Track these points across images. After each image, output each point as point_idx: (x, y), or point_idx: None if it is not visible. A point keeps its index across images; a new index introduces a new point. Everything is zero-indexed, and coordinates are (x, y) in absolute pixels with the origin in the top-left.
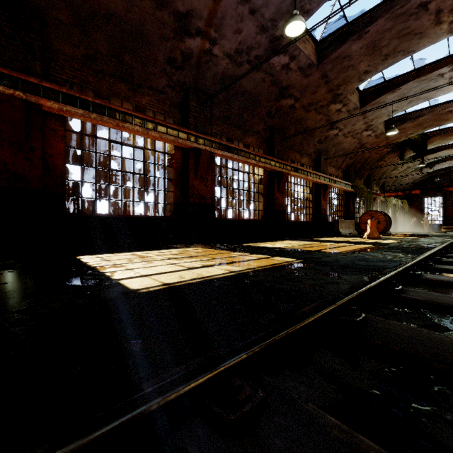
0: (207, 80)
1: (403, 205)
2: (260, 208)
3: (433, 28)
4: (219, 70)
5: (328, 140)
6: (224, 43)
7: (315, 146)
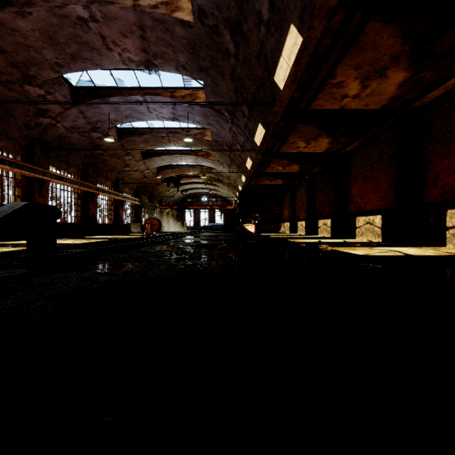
0: (48, 136)
1: (174, 213)
2: (78, 215)
3: (169, 143)
4: (58, 132)
5: (124, 172)
6: (65, 123)
7: (115, 175)
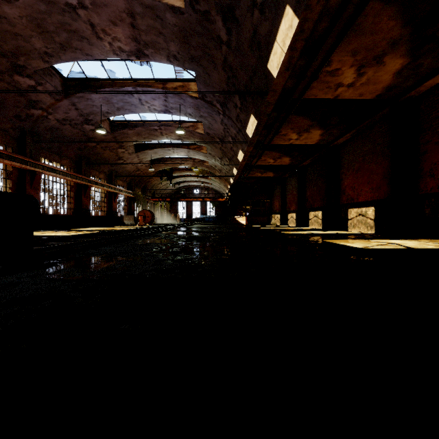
0: (40, 128)
1: (167, 206)
2: (71, 207)
3: (161, 136)
4: (49, 124)
5: (118, 165)
6: (57, 115)
7: (109, 167)
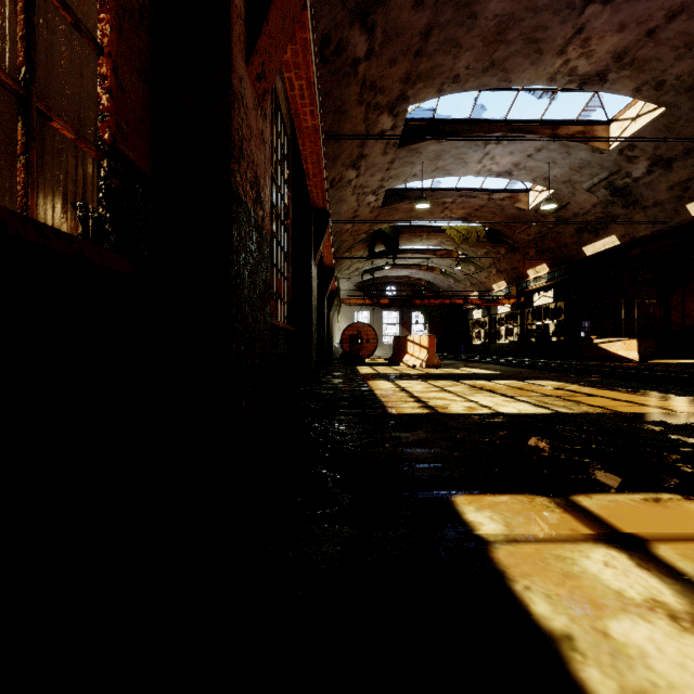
0: None
1: None
2: None
3: (552, 57)
4: None
5: (339, 187)
6: None
7: None
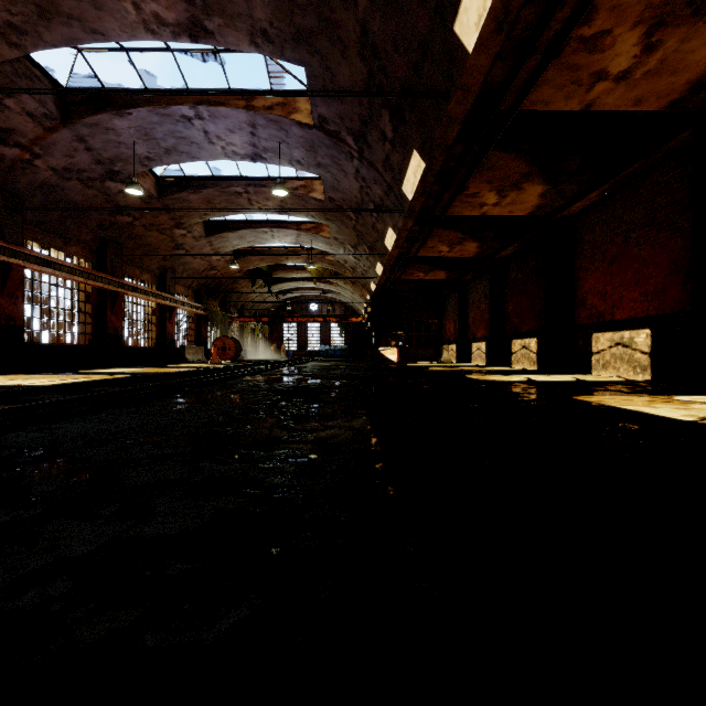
0: (20, 183)
1: (264, 330)
2: (87, 331)
3: (250, 206)
4: (38, 178)
5: (175, 259)
6: (51, 160)
7: (159, 262)
